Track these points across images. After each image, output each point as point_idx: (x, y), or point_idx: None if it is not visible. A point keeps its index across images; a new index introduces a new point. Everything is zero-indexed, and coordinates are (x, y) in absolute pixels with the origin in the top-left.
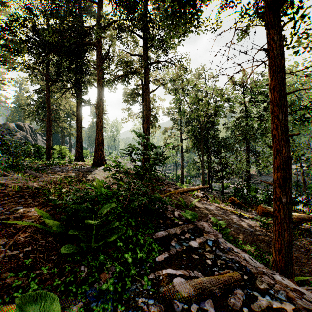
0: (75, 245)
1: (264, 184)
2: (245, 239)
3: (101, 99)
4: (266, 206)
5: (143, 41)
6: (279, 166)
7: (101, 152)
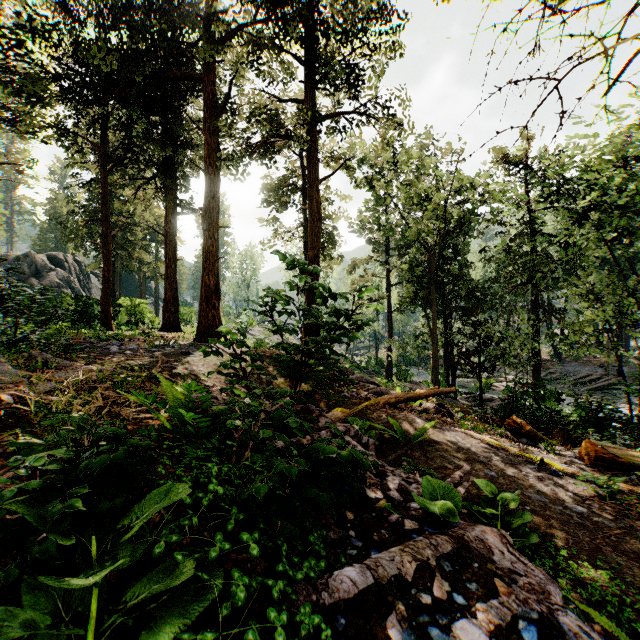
0: None
1: (570, 381)
2: (573, 541)
3: (214, 197)
4: (605, 443)
5: (305, 70)
6: None
7: (214, 311)
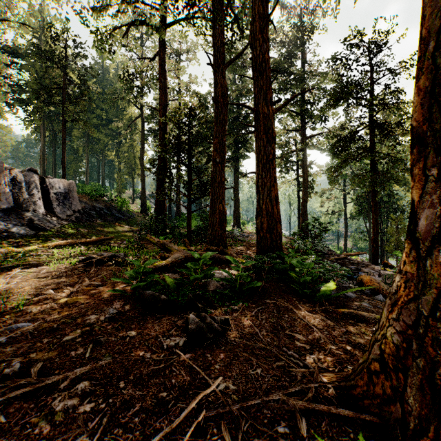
0: (302, 254)
1: None
2: None
3: None
4: None
5: (301, 117)
6: (373, 234)
7: None
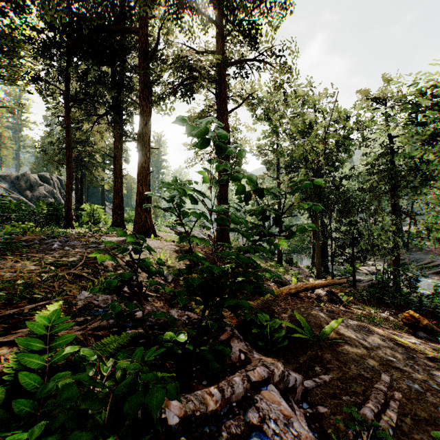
0: None
1: (417, 266)
2: None
3: (146, 124)
4: None
5: (218, 26)
6: None
7: (146, 214)
